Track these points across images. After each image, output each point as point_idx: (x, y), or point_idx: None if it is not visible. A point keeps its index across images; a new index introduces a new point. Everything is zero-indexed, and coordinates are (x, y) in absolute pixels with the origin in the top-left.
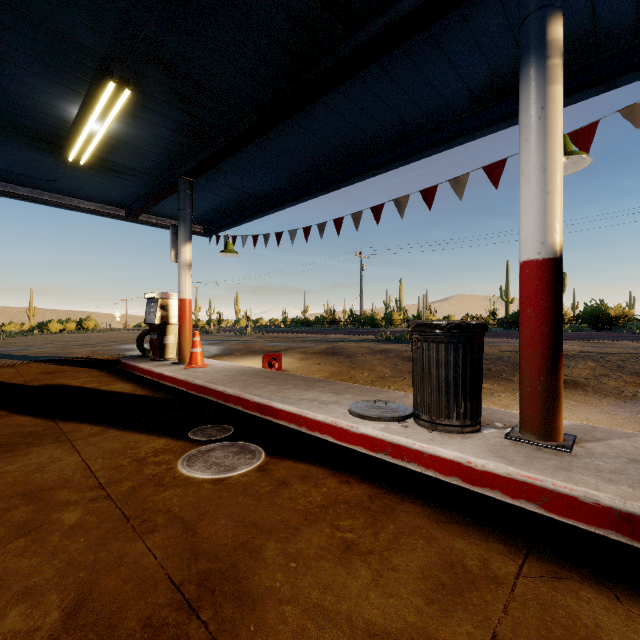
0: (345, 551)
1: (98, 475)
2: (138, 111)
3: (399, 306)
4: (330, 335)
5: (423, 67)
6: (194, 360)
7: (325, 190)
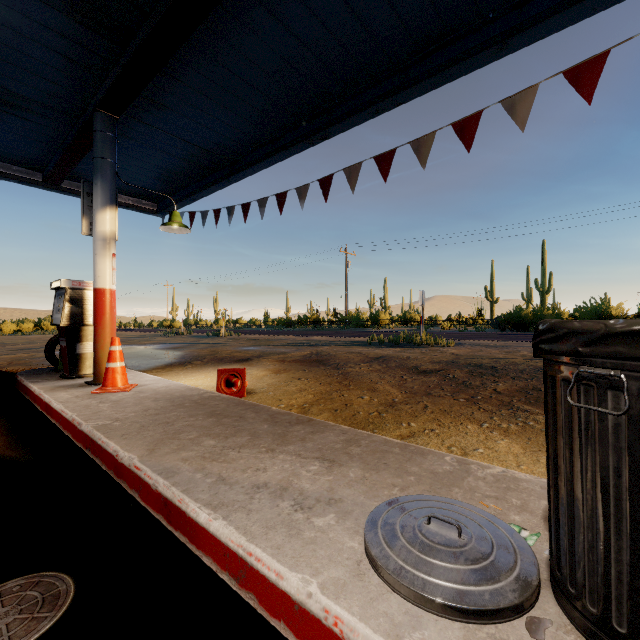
0: None
1: None
2: None
3: (384, 306)
4: (314, 337)
5: None
6: (110, 380)
7: (308, 140)
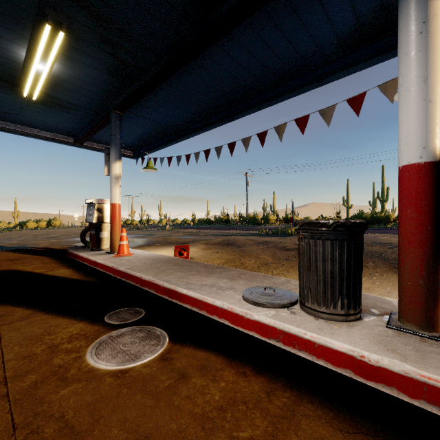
0: None
1: (7, 366)
2: (74, 54)
3: (273, 210)
4: (225, 230)
5: (302, 14)
6: (121, 250)
7: (222, 122)
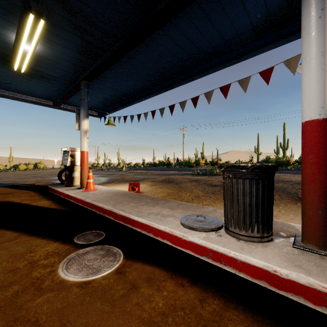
0: None
1: None
2: (52, 37)
3: (202, 156)
4: (167, 171)
5: (225, 7)
6: (88, 186)
7: (164, 89)
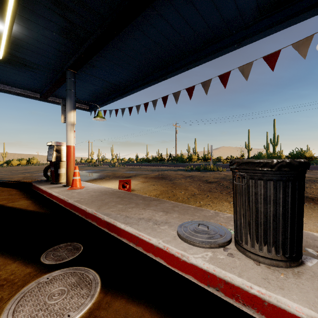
0: None
1: None
2: (29, 15)
3: (194, 152)
4: (160, 167)
5: None
6: (74, 184)
7: (157, 80)
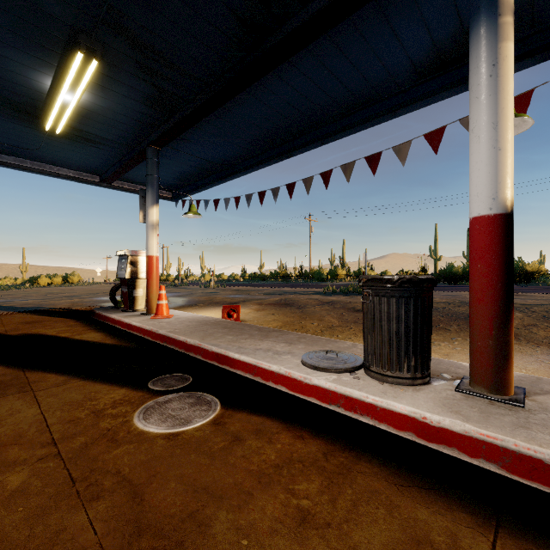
0: (301, 523)
1: (53, 429)
2: (107, 83)
3: (342, 263)
4: (283, 288)
5: (370, 39)
6: (160, 311)
7: (279, 158)
